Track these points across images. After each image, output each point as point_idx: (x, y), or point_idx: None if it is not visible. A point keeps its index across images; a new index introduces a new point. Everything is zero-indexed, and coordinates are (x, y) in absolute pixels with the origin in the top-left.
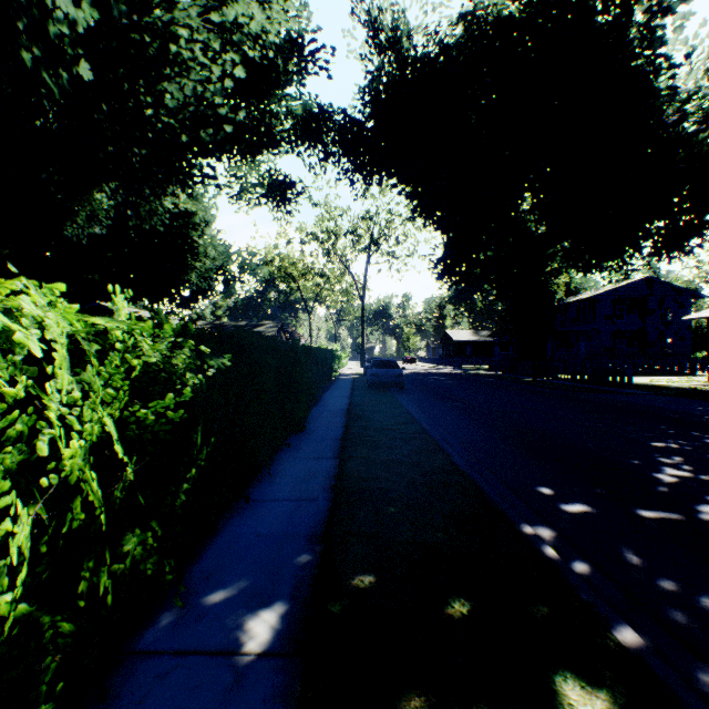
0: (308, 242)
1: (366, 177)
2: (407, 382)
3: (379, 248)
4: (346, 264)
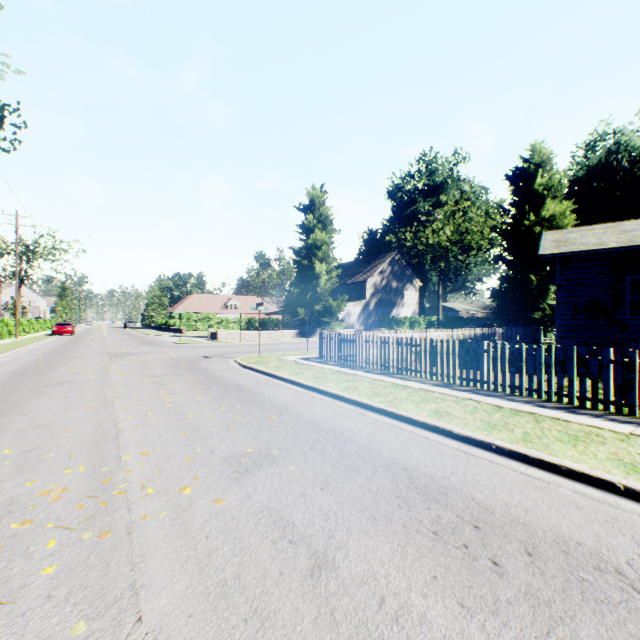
0: None
1: None
2: None
3: None
4: None
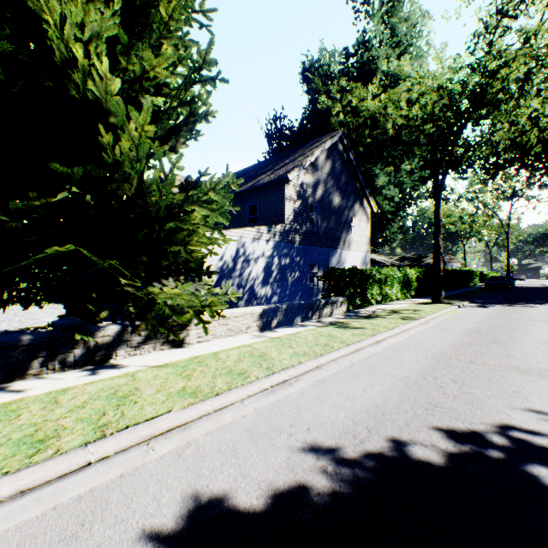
0: (459, 201)
1: (490, 177)
2: (518, 289)
3: (521, 196)
4: (492, 209)
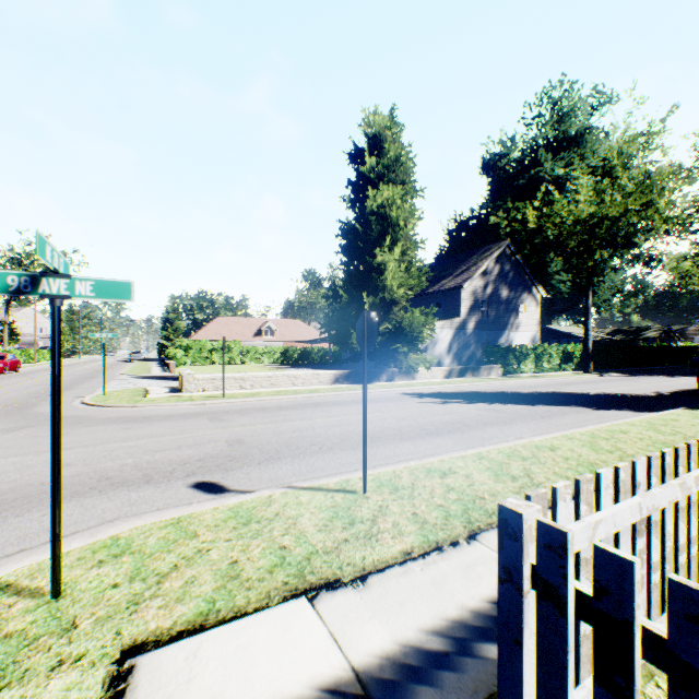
0: (698, 258)
1: None
2: None
3: None
4: None
